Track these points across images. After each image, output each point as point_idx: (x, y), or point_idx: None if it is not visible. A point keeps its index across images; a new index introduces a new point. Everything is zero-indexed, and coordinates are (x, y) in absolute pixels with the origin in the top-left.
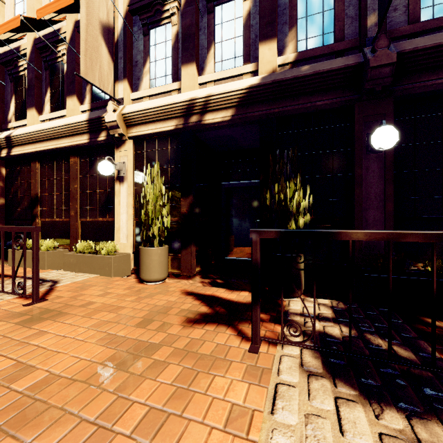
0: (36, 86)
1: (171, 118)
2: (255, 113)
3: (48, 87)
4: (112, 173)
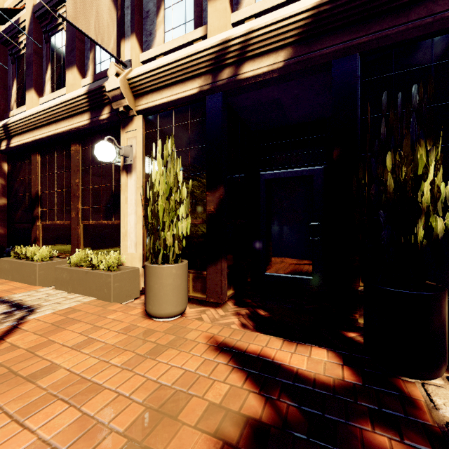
0: (35, 63)
1: (192, 77)
2: (324, 51)
3: (48, 63)
4: (118, 162)
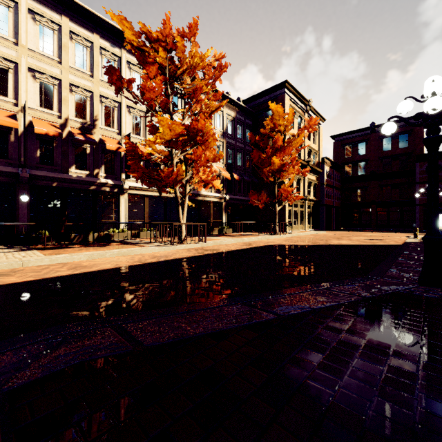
0: None
1: None
2: None
3: None
4: None
